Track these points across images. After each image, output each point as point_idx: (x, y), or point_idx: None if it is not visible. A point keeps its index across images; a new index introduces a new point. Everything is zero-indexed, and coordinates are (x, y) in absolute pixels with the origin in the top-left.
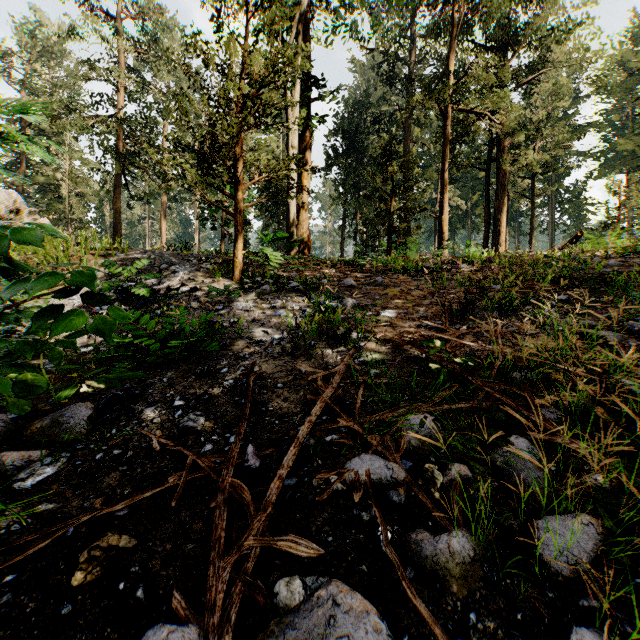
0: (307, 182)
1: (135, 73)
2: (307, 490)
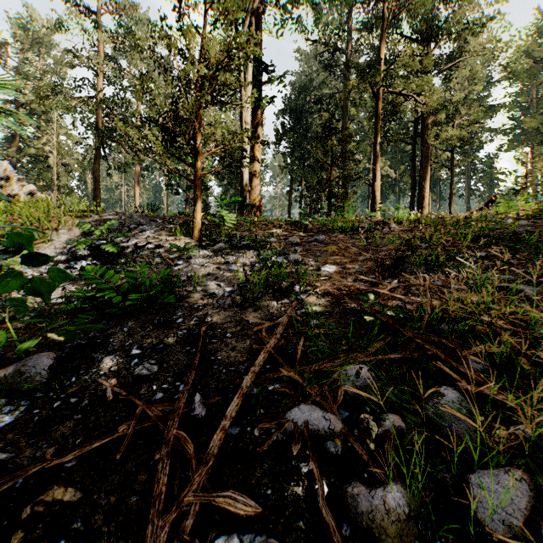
0: (259, 154)
1: (112, 61)
2: (249, 440)
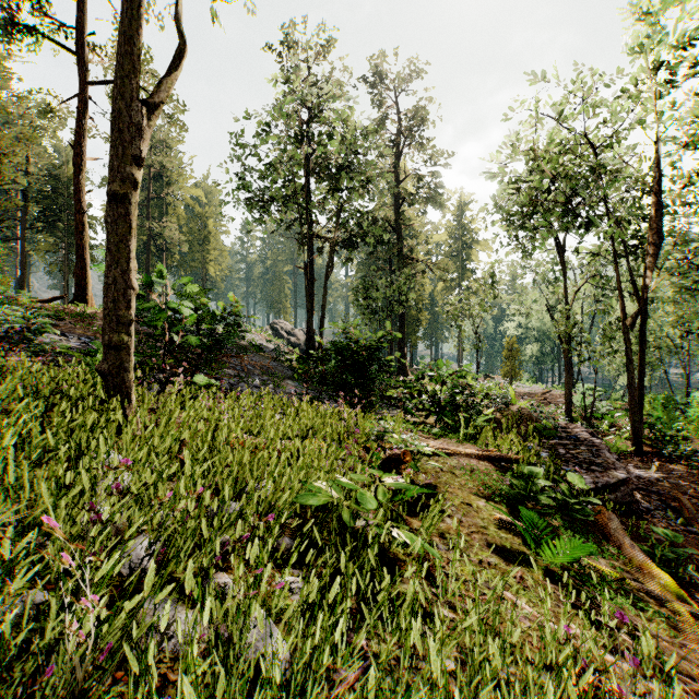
0: None
1: None
2: None
